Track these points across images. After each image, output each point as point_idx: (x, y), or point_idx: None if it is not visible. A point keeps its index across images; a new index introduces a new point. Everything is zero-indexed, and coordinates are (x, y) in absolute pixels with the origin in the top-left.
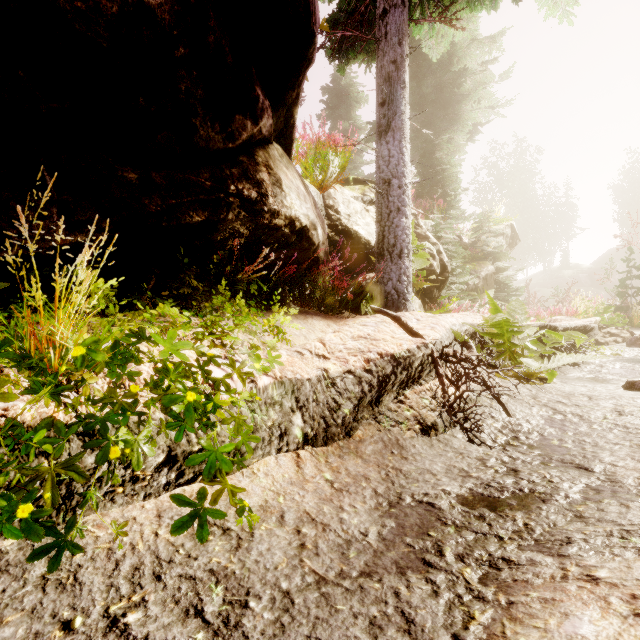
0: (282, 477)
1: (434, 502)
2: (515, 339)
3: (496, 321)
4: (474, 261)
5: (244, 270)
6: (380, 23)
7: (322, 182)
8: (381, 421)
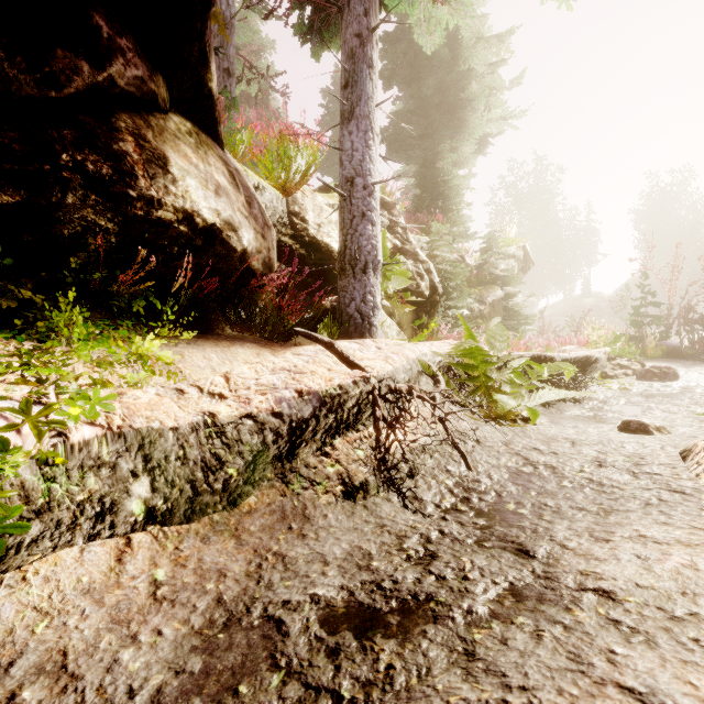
0: (75, 582)
1: (286, 620)
2: (493, 372)
3: (467, 349)
4: (481, 285)
5: (119, 279)
6: None
7: (285, 184)
8: (290, 482)
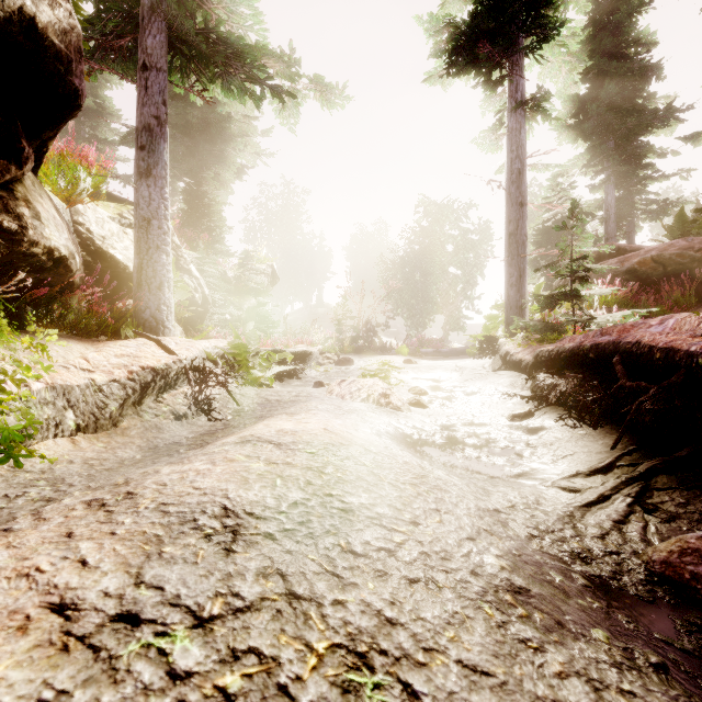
0: (63, 450)
1: (178, 442)
2: (250, 358)
3: (236, 345)
4: (239, 294)
5: None
6: (141, 73)
7: (70, 196)
8: (143, 416)
